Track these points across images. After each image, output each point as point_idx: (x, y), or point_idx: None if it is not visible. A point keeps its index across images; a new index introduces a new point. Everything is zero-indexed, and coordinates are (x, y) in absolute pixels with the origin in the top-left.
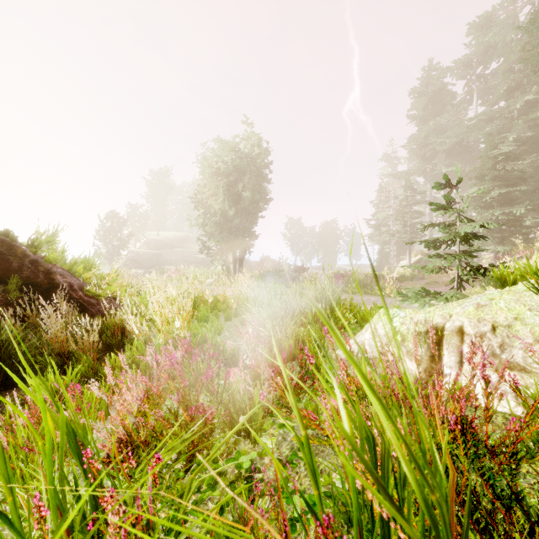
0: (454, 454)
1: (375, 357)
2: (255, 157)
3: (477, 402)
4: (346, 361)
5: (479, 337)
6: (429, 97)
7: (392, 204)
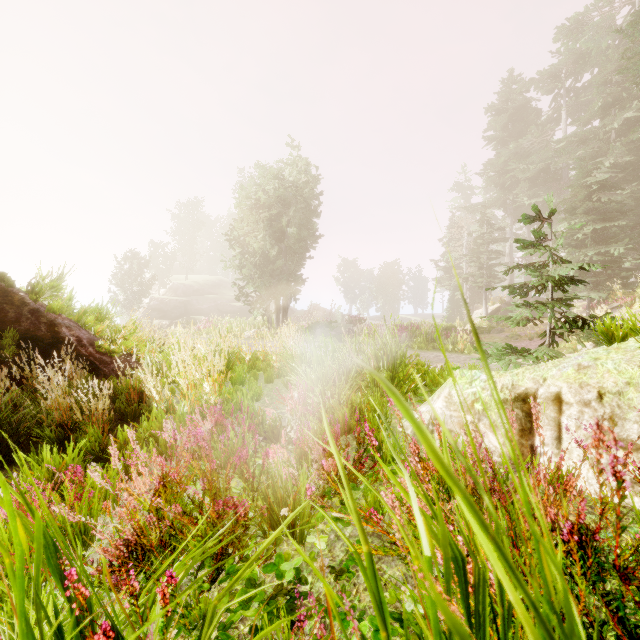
0: (567, 572)
1: (450, 430)
2: (302, 186)
3: (591, 497)
4: (414, 435)
5: (609, 419)
6: (510, 115)
7: (465, 242)
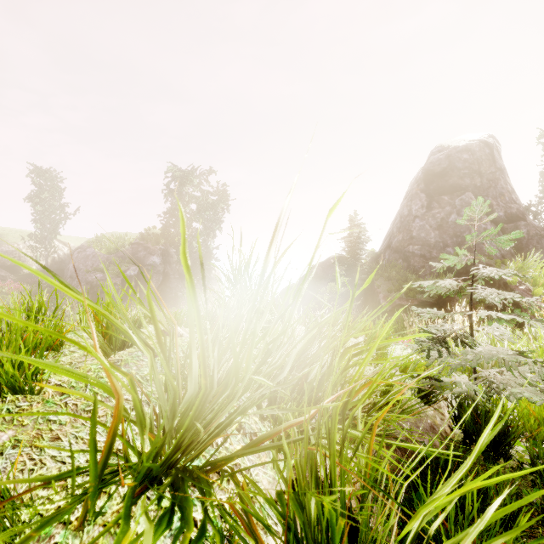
0: None
1: None
2: None
3: None
4: None
5: None
6: None
7: None
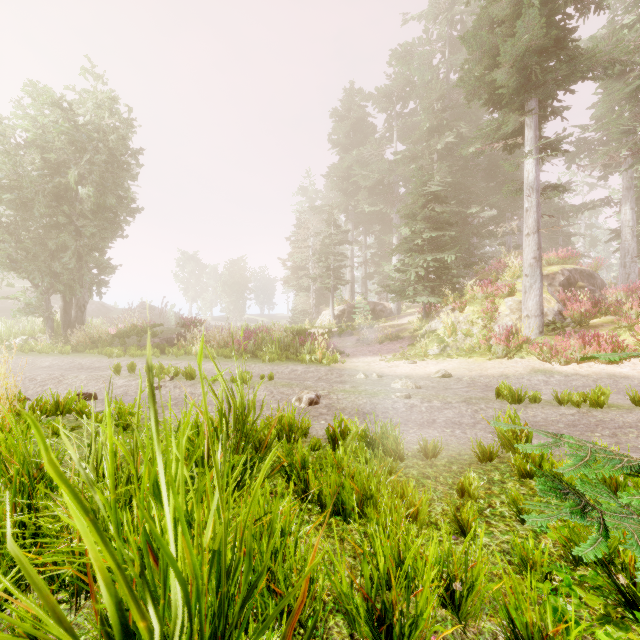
0: None
1: None
2: (107, 131)
3: None
4: None
5: None
6: (352, 124)
7: (312, 243)
